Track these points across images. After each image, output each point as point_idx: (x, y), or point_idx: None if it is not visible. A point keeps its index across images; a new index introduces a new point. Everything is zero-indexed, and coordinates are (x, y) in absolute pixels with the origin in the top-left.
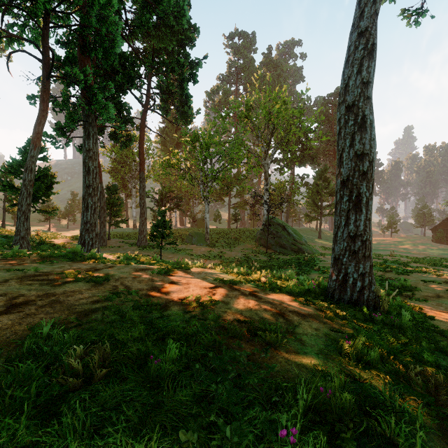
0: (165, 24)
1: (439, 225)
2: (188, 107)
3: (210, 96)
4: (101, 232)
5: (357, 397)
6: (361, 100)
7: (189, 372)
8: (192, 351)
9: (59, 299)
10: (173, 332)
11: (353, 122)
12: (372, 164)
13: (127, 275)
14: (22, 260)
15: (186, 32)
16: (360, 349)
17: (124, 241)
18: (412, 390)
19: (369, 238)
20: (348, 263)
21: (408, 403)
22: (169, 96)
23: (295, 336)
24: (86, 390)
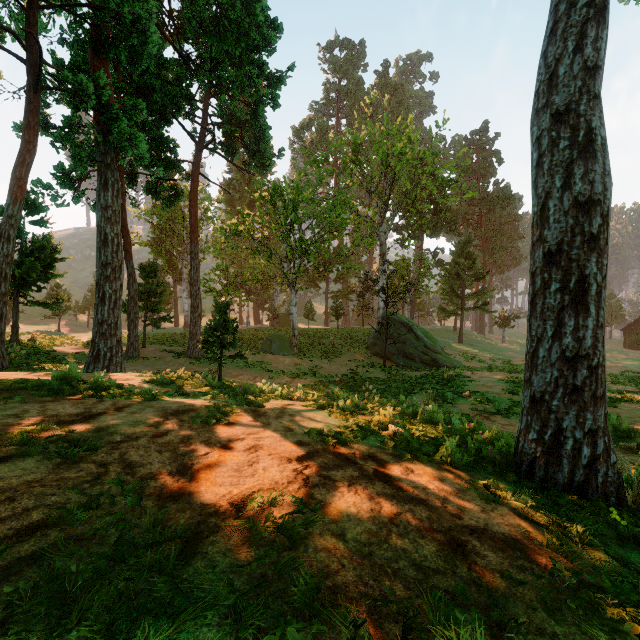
0: (229, 14)
1: (634, 323)
2: (265, 144)
3: (298, 134)
4: (130, 336)
5: None
6: (583, 101)
7: None
8: None
9: None
10: None
11: (568, 141)
12: (606, 221)
13: (141, 430)
14: None
15: (262, 29)
16: None
17: (167, 350)
18: None
19: (602, 361)
20: (562, 410)
21: None
22: (235, 128)
23: None
24: None
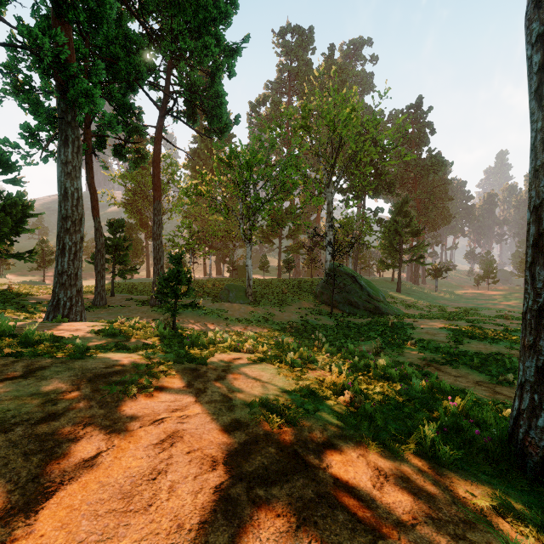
0: None
1: None
2: (222, 110)
3: (255, 109)
4: (97, 286)
5: None
6: None
7: None
8: None
9: None
10: None
11: None
12: None
13: (29, 410)
14: None
15: (219, 3)
16: None
17: (132, 298)
18: None
19: None
20: None
21: None
22: (196, 96)
23: None
24: None
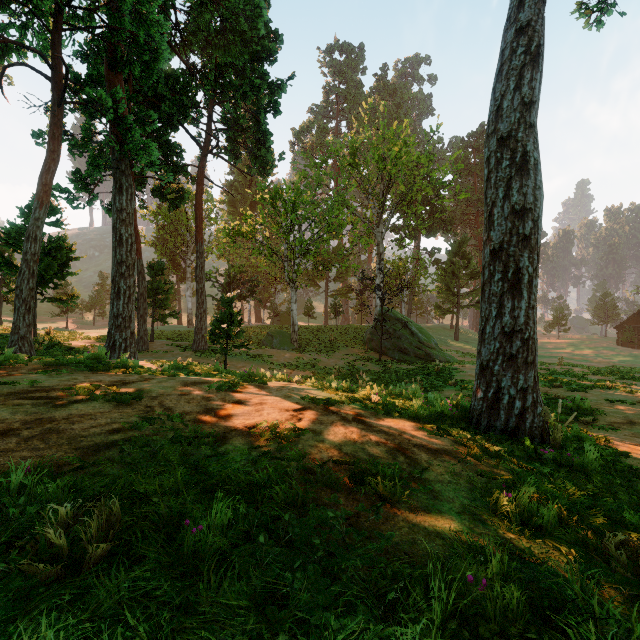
0: (233, 28)
1: (627, 321)
2: (267, 149)
3: (299, 136)
4: (140, 331)
5: (528, 590)
6: (521, 129)
7: (250, 548)
8: (258, 510)
9: (58, 427)
10: (229, 479)
11: (508, 162)
12: (537, 225)
13: (170, 391)
14: (15, 370)
15: (263, 41)
16: (526, 506)
17: (173, 344)
18: (612, 573)
19: (533, 335)
20: (501, 373)
21: (608, 595)
22: (238, 133)
23: (424, 484)
24: (71, 581)
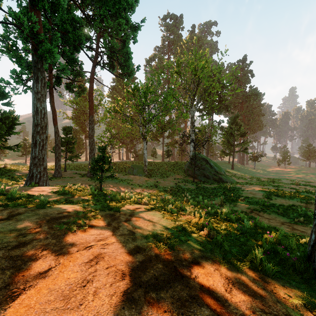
0: None
1: None
2: (129, 62)
3: (148, 62)
4: (56, 165)
5: None
6: None
7: None
8: None
9: None
10: None
11: None
12: None
13: (8, 240)
14: None
15: None
16: None
17: (77, 173)
18: None
19: None
20: None
21: None
22: (114, 54)
23: None
24: None
